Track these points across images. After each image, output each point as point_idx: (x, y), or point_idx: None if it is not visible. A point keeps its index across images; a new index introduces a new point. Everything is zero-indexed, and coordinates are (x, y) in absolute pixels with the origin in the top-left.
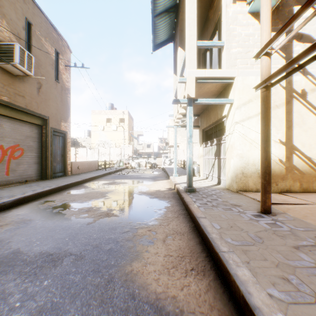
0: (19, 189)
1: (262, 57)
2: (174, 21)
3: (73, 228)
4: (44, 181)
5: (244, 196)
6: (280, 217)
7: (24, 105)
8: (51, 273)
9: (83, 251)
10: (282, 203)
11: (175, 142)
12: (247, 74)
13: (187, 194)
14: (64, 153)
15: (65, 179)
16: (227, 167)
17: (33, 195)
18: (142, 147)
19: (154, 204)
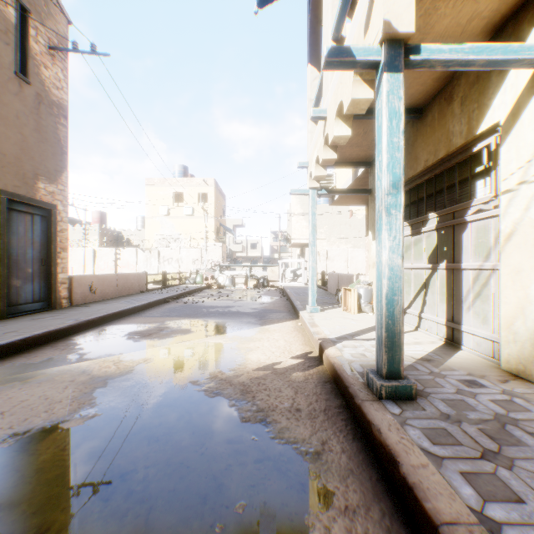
0: None
1: None
2: None
3: None
4: None
5: None
6: None
7: None
8: None
9: None
10: None
11: (312, 229)
12: None
13: (396, 421)
14: (49, 255)
15: (30, 323)
16: (507, 297)
17: None
18: (242, 247)
19: (254, 487)
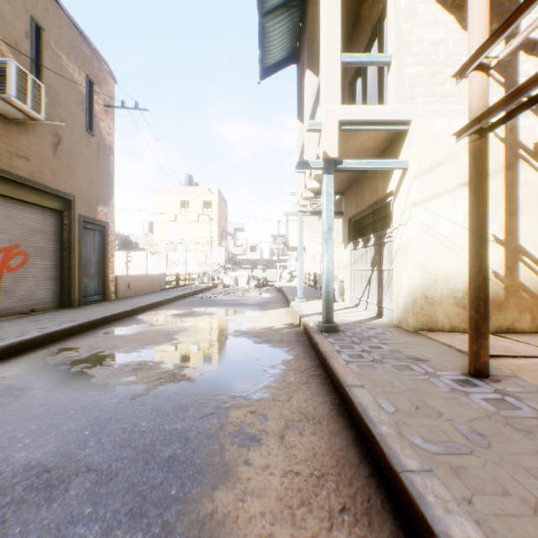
0: (15, 327)
1: (471, 74)
2: (298, 25)
3: (104, 406)
4: (66, 311)
5: (430, 341)
6: (508, 384)
7: (29, 175)
8: (38, 520)
9: (115, 462)
10: (506, 355)
11: (300, 241)
12: (434, 115)
13: (324, 337)
14: (103, 260)
15: (103, 308)
16: (396, 285)
17: (39, 337)
18: (242, 250)
19: (262, 356)
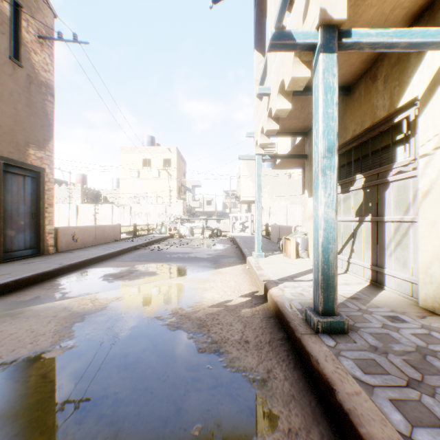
0: None
1: None
2: None
3: None
4: None
5: None
6: None
7: None
8: None
9: None
10: None
11: (258, 188)
12: None
13: (332, 352)
14: (38, 210)
15: (21, 267)
16: (424, 246)
17: None
18: (199, 204)
19: (208, 412)
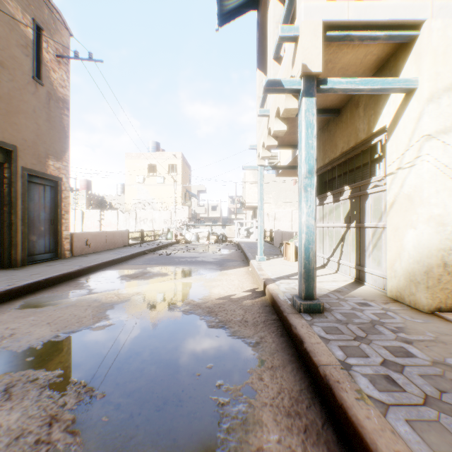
0: None
1: None
2: None
3: None
4: (0, 272)
5: None
6: None
7: None
8: None
9: None
10: None
11: (260, 196)
12: None
13: (307, 323)
14: (56, 217)
15: (46, 268)
16: (390, 247)
17: None
18: (204, 210)
19: (217, 358)
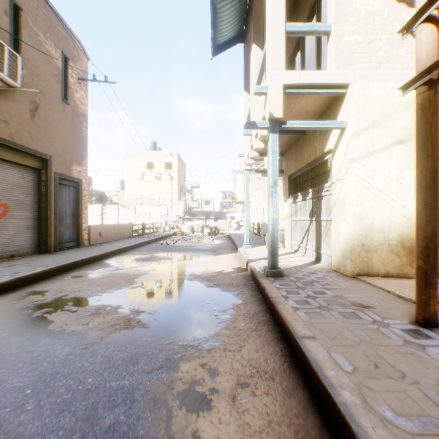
0: None
1: (420, 27)
2: (245, 7)
3: (54, 358)
4: (42, 256)
5: (369, 286)
6: None
7: (8, 136)
8: None
9: (49, 433)
10: None
11: (246, 195)
12: (370, 79)
13: (270, 282)
14: (77, 212)
15: (76, 253)
16: (334, 234)
17: (10, 282)
18: (198, 204)
19: (213, 300)
